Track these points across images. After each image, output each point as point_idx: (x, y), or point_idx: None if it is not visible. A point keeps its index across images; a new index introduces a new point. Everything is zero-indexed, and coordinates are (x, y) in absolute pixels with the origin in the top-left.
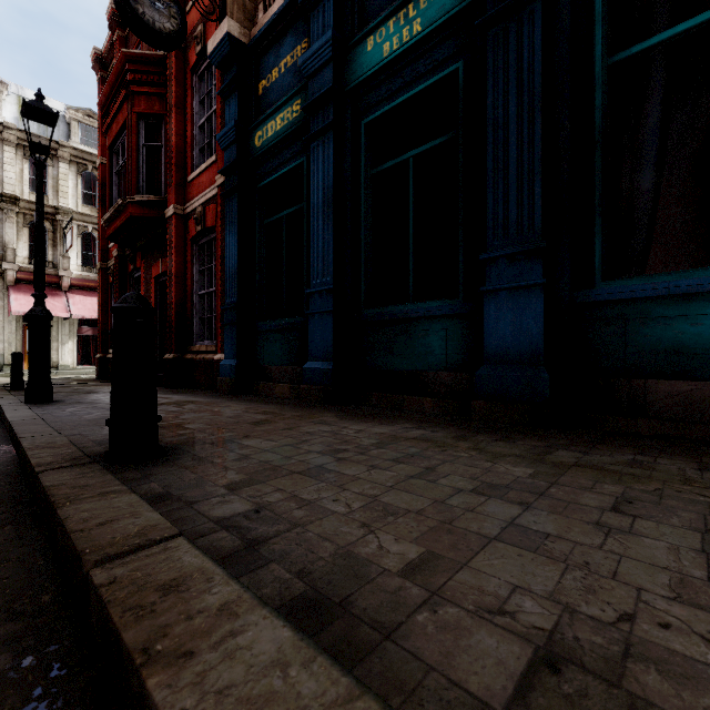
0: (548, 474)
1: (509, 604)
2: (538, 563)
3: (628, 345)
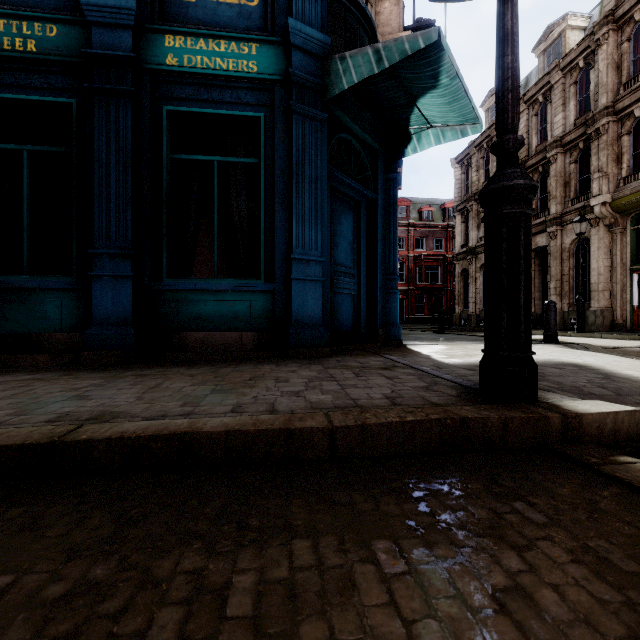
0: (112, 380)
1: (58, 410)
2: (80, 401)
3: (179, 314)
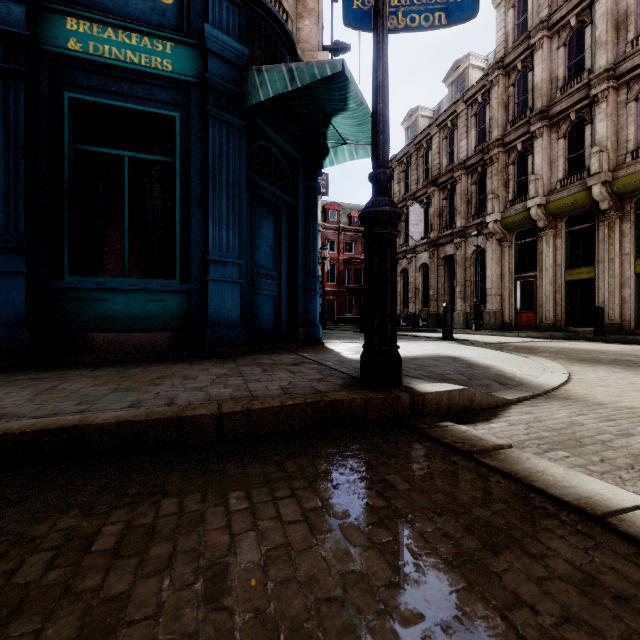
0: None
1: None
2: None
3: (84, 314)
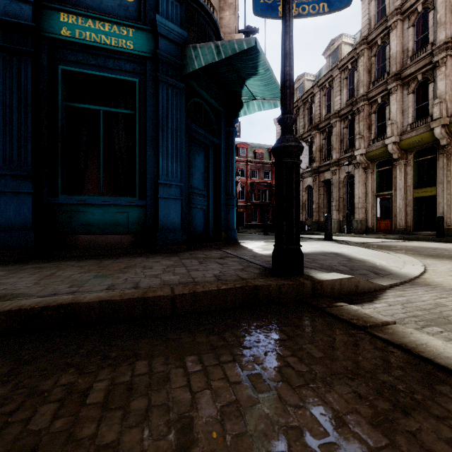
0: (14, 272)
1: None
2: None
3: (72, 222)
